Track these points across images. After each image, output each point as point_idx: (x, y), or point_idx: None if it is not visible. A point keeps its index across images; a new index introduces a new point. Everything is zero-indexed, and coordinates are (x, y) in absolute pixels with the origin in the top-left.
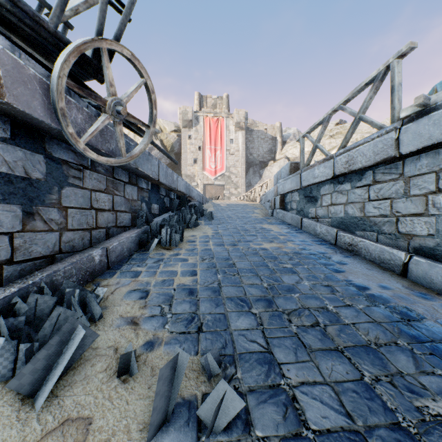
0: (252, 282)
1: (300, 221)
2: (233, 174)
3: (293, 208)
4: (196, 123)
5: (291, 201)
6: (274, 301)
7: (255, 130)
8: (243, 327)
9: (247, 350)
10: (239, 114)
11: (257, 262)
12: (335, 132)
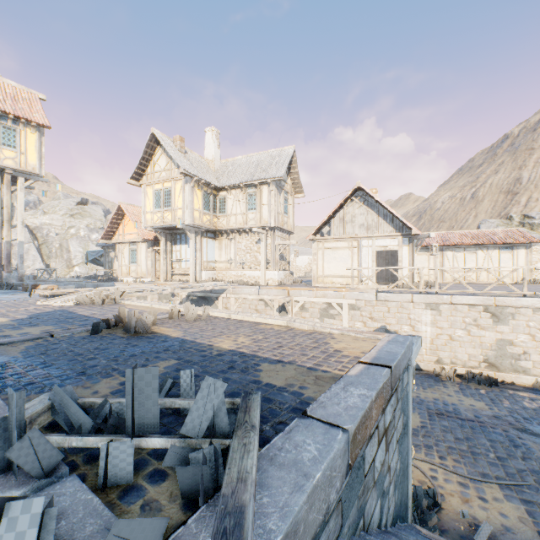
0: None
1: None
2: None
3: None
4: None
5: None
6: None
7: None
8: None
9: None
10: None
11: None
12: (76, 212)
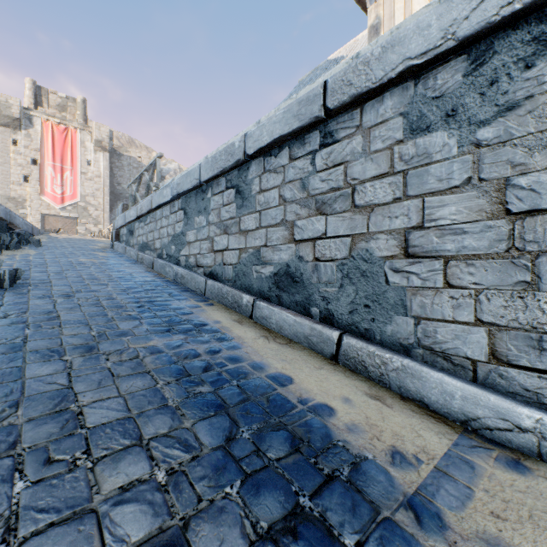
0: (55, 268)
1: (125, 249)
2: (91, 205)
3: (124, 241)
4: (28, 125)
5: (123, 235)
6: (64, 272)
7: (126, 156)
8: (39, 275)
9: (37, 278)
10: (102, 131)
11: (66, 264)
12: None
